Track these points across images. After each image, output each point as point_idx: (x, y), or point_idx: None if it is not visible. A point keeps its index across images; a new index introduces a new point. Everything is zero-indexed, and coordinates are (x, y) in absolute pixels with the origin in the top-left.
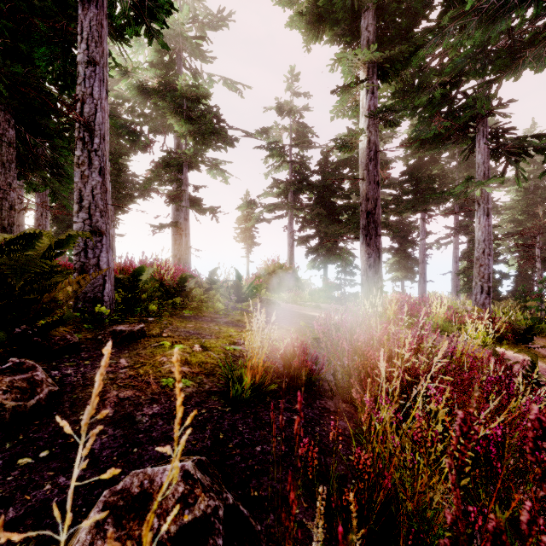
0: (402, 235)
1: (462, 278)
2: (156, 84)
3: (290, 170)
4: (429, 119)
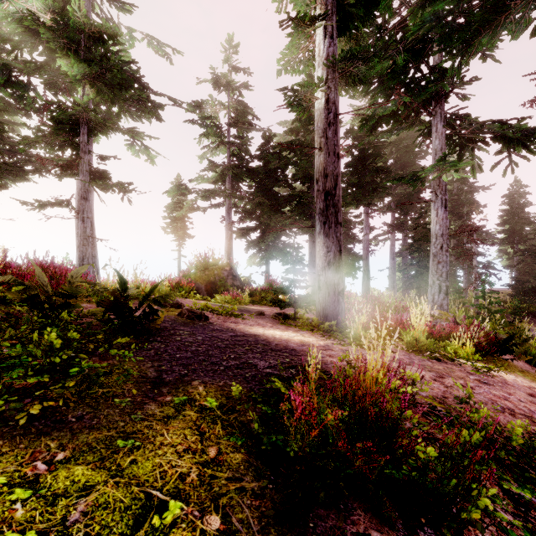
0: (343, 231)
1: (398, 274)
2: (50, 21)
3: (228, 153)
4: (389, 90)
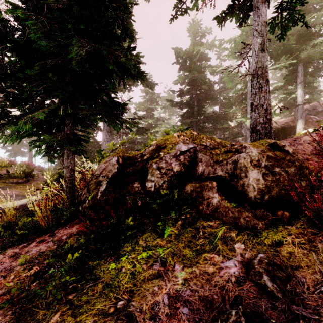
0: None
1: None
2: None
3: None
4: None
